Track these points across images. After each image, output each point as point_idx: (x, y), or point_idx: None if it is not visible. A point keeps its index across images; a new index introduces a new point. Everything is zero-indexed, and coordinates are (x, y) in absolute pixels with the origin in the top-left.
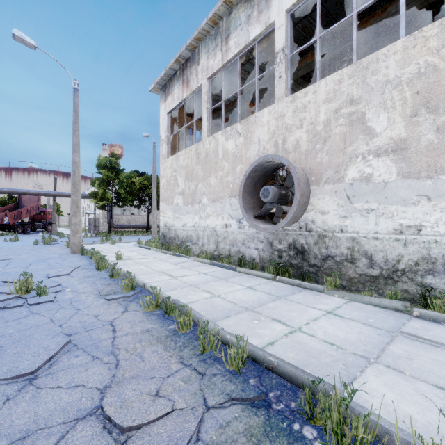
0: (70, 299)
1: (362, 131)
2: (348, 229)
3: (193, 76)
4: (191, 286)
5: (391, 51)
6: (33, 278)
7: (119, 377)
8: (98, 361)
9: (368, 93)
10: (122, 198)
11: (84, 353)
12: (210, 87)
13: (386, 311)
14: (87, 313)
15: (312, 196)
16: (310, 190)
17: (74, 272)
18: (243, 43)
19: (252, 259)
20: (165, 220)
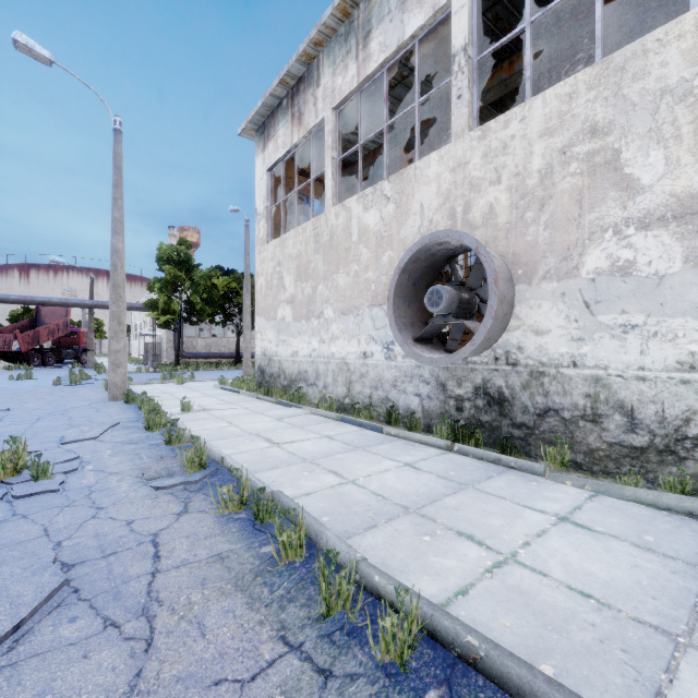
0: (89, 486)
1: (614, 184)
2: (586, 362)
3: (309, 105)
4: (305, 461)
5: (671, 33)
6: (36, 444)
7: (148, 681)
8: (112, 634)
9: (627, 114)
10: (197, 310)
11: (89, 612)
12: (337, 122)
13: (670, 516)
14: (114, 517)
15: (518, 303)
16: (514, 292)
17: (107, 433)
18: (394, 44)
19: (409, 411)
20: (263, 346)
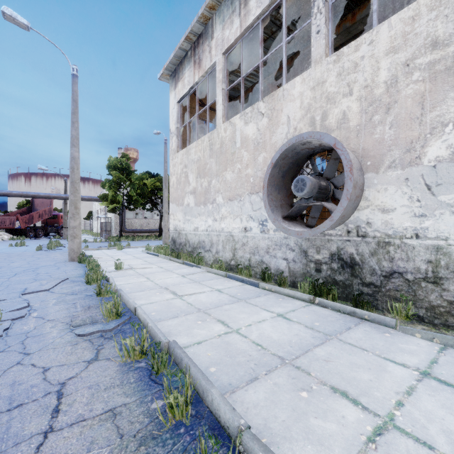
0: (27, 332)
1: None
2: (427, 234)
3: (206, 53)
4: (199, 311)
5: None
6: (4, 294)
7: None
8: None
9: None
10: (133, 201)
11: None
12: (225, 63)
13: None
14: (34, 364)
15: (367, 187)
16: (364, 179)
17: (58, 286)
18: None
19: (278, 271)
20: (174, 224)
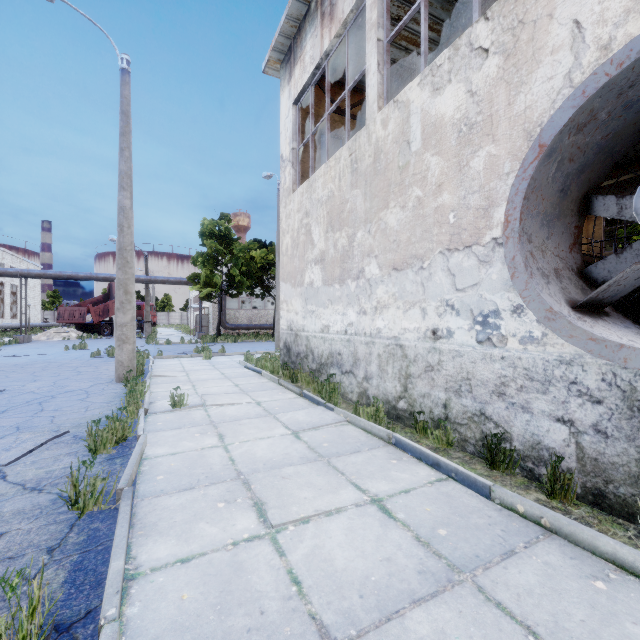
0: None
1: None
2: None
3: None
4: None
5: None
6: None
7: None
8: None
9: None
10: (236, 283)
11: None
12: None
13: None
14: None
15: None
16: None
17: (35, 452)
18: None
19: (538, 449)
20: (289, 318)
